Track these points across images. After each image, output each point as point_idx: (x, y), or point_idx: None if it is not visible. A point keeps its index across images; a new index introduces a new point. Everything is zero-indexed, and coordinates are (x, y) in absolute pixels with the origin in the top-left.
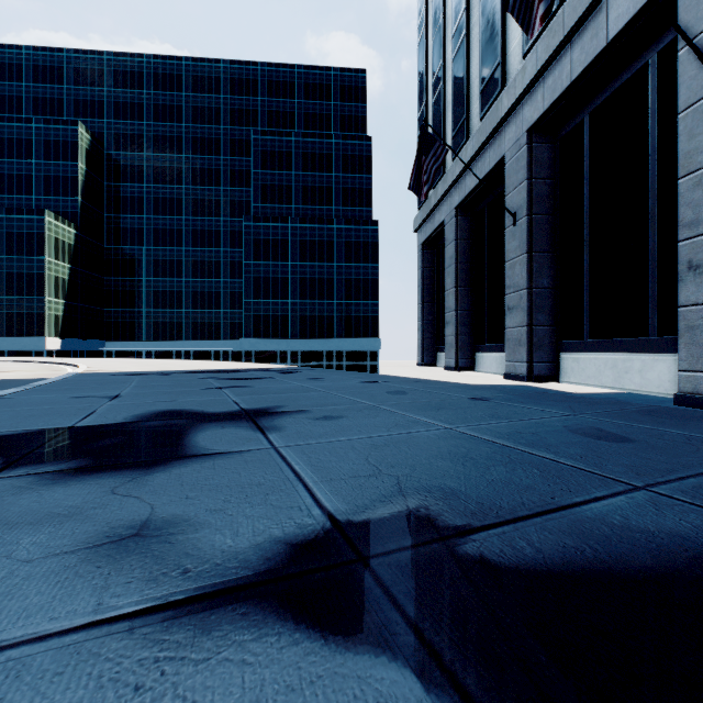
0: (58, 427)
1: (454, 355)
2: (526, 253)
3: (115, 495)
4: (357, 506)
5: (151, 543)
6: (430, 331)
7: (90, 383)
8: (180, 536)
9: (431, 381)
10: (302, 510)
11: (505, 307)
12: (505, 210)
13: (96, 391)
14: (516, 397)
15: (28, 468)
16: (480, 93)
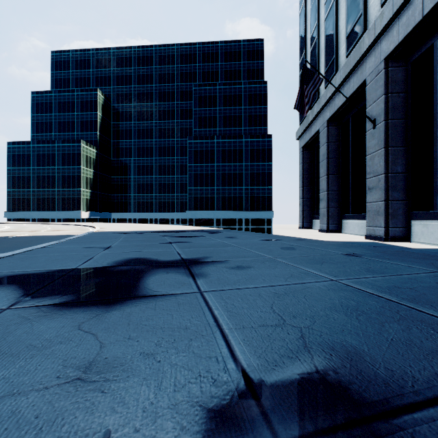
0: (67, 269)
1: (326, 221)
2: (383, 148)
3: (79, 331)
4: (268, 362)
5: (87, 390)
6: (307, 205)
7: (97, 238)
8: (112, 384)
9: (311, 240)
10: (219, 361)
11: (366, 187)
12: (366, 118)
13: (98, 243)
14: (382, 254)
15: (35, 300)
16: (346, 38)
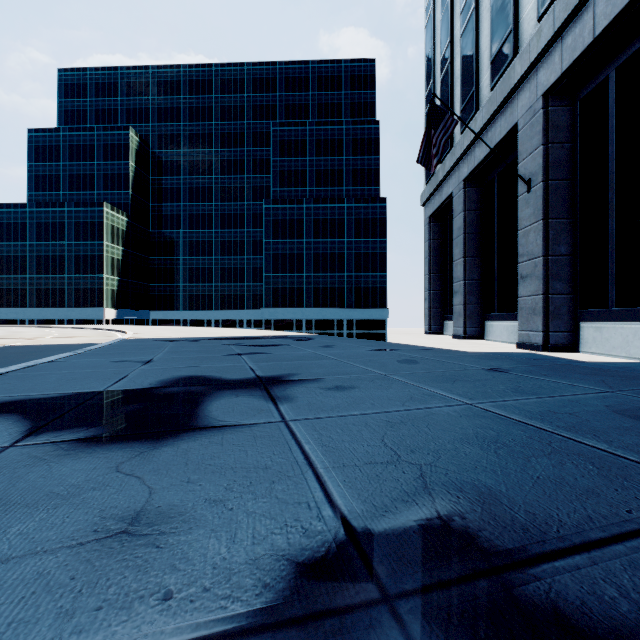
0: (91, 391)
1: (462, 324)
2: (541, 220)
3: (118, 474)
4: (375, 507)
5: (137, 545)
6: (437, 300)
7: (131, 348)
8: (171, 537)
9: (441, 350)
10: (311, 508)
11: (518, 275)
12: (518, 178)
13: (133, 356)
14: (537, 368)
15: (49, 435)
16: (490, 64)
